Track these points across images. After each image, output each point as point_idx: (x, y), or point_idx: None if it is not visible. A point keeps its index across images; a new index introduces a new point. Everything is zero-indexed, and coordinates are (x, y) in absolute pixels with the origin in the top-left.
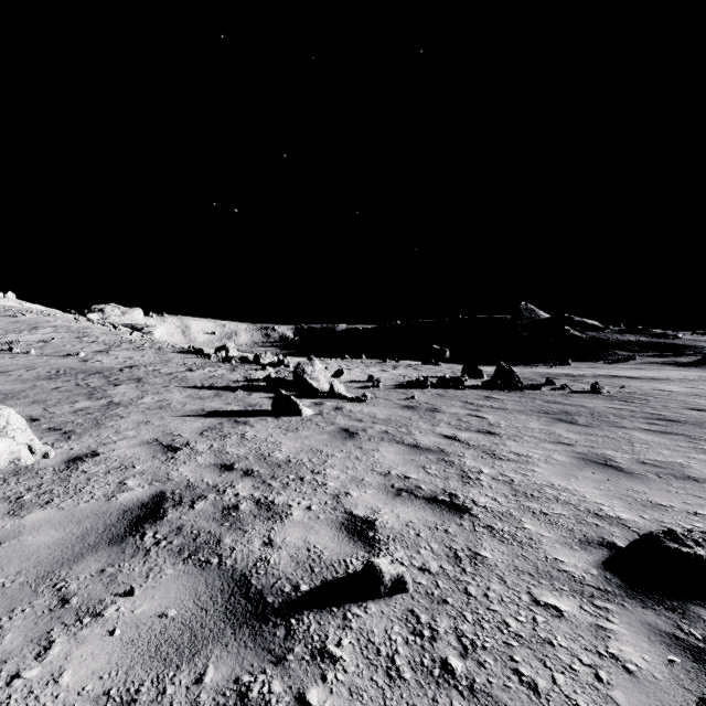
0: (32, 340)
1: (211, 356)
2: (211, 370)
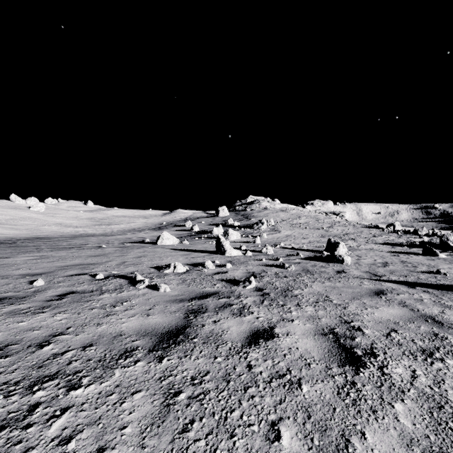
0: (302, 222)
1: (384, 230)
2: (385, 236)
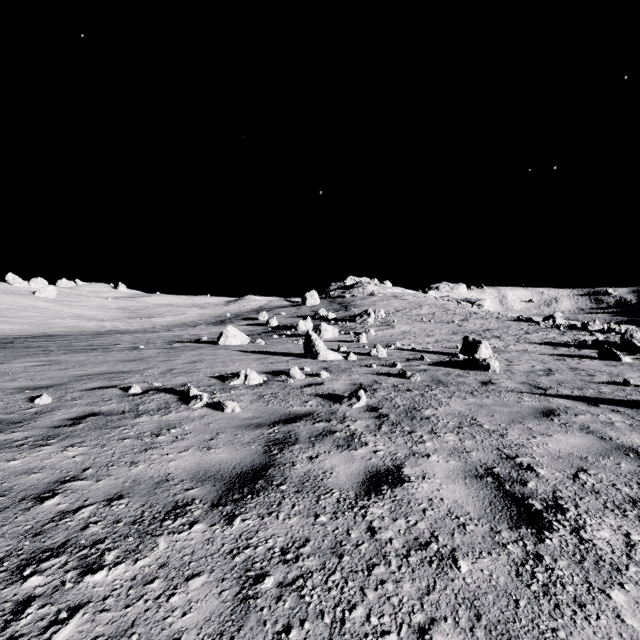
0: (424, 313)
1: (540, 324)
2: (543, 333)
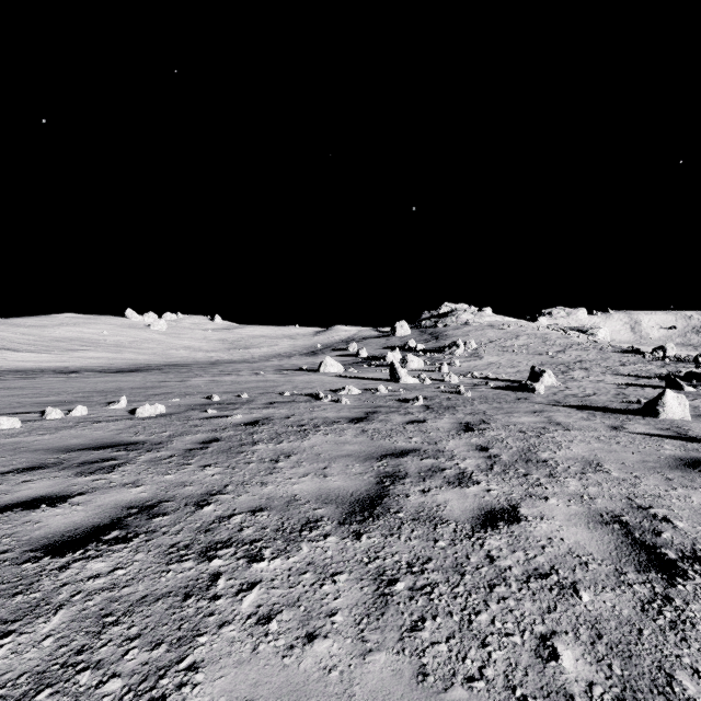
0: (519, 344)
1: (645, 355)
2: (640, 365)
